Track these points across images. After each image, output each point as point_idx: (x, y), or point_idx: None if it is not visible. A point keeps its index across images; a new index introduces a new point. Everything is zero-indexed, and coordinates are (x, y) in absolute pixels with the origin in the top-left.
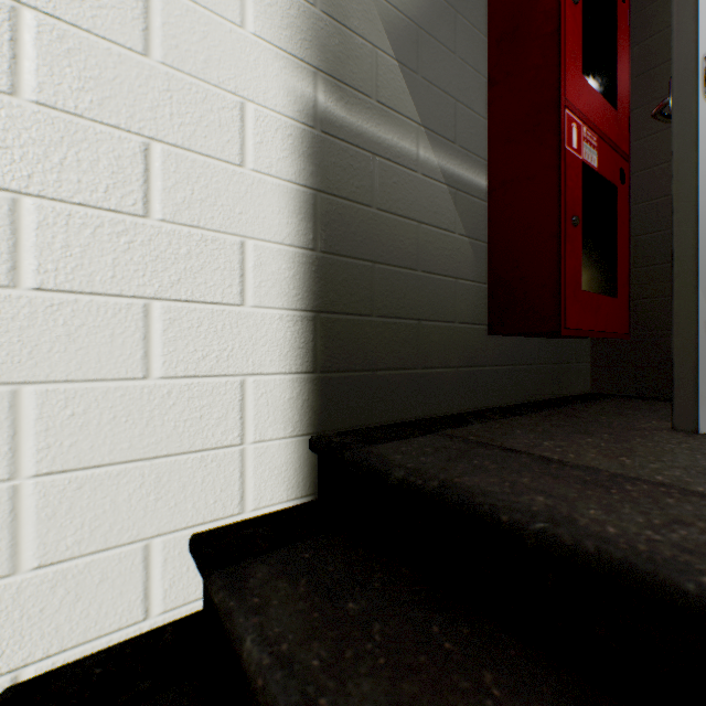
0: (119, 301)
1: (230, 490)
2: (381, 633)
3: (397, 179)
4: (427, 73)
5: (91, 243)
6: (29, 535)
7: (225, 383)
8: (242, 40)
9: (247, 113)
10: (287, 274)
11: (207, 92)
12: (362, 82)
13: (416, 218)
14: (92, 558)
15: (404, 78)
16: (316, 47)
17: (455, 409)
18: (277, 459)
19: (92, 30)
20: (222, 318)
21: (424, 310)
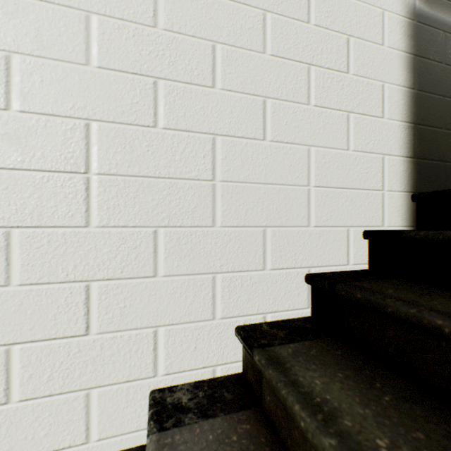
0: (338, 113)
1: (377, 213)
2: None
3: None
4: None
5: (330, 86)
6: (312, 212)
7: (375, 157)
8: None
9: (384, 17)
10: (401, 102)
11: (369, 9)
12: None
13: None
14: (330, 229)
15: None
16: None
17: None
18: (396, 202)
19: None
20: (374, 124)
21: None
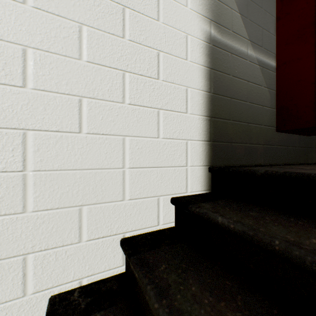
0: (150, 109)
1: (182, 183)
2: (270, 219)
3: (239, 63)
4: (251, 17)
5: (143, 88)
6: (127, 188)
7: (181, 142)
8: (186, 11)
9: (188, 39)
10: (201, 101)
11: (176, 32)
12: (226, 24)
13: (246, 80)
14: (143, 200)
15: (242, 21)
16: (210, 11)
17: (262, 163)
18: (197, 174)
19: (143, 13)
20: (180, 117)
21: (249, 119)
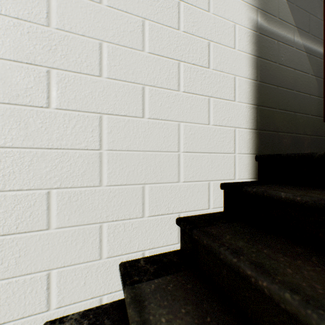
0: (202, 97)
1: (231, 170)
2: None
3: (286, 51)
4: (297, 3)
5: (195, 77)
6: (181, 171)
7: (229, 129)
8: (234, 1)
9: (236, 28)
10: (248, 90)
11: (224, 22)
12: (273, 11)
13: (293, 68)
14: (195, 183)
15: (288, 7)
16: None
17: None
18: (245, 161)
19: (195, 6)
20: (228, 105)
21: (296, 108)
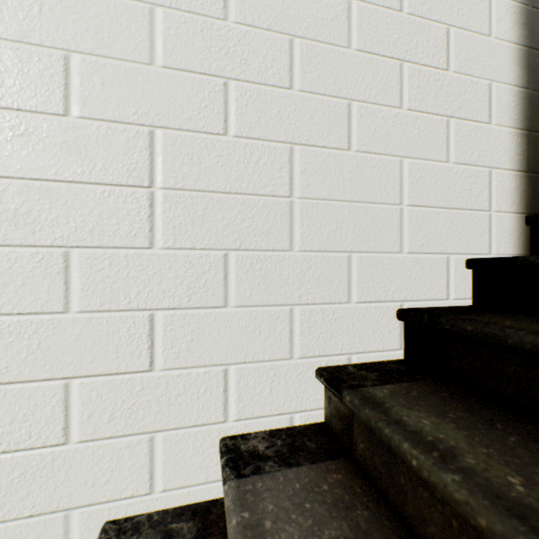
0: (436, 118)
1: (483, 238)
2: None
3: None
4: None
5: (426, 86)
6: (405, 235)
7: (481, 171)
8: None
9: (491, 2)
10: (512, 105)
11: None
12: None
13: None
14: (426, 256)
15: None
16: None
17: None
18: (506, 226)
19: None
20: (479, 131)
21: None
